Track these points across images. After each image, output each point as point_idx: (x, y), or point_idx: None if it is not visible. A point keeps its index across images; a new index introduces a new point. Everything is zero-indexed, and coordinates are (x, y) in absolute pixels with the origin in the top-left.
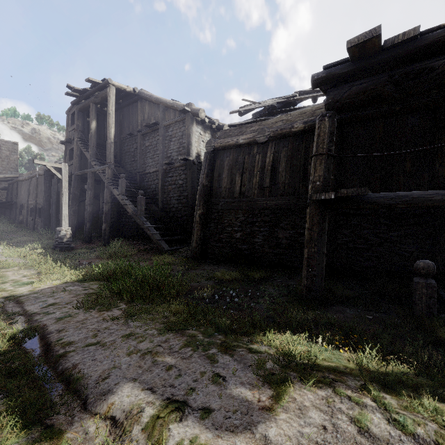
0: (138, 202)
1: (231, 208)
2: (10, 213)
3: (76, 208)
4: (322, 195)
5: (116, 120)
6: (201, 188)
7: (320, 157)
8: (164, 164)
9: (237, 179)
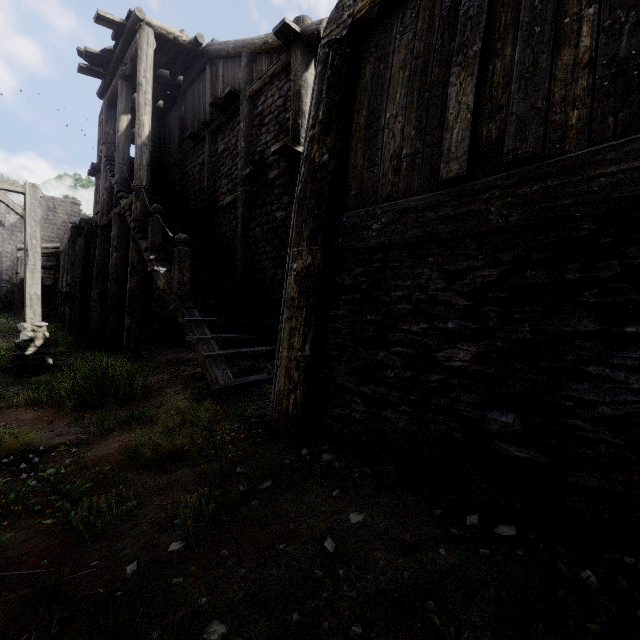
0: (173, 262)
1: (426, 235)
2: (54, 304)
3: (103, 289)
4: None
5: (176, 120)
6: (304, 176)
7: None
8: (248, 181)
9: (454, 95)
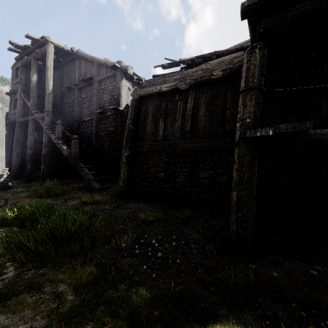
0: (72, 145)
1: (155, 151)
2: None
3: (19, 151)
4: (258, 131)
5: (57, 76)
6: (127, 132)
7: (251, 92)
8: (98, 113)
9: (160, 124)
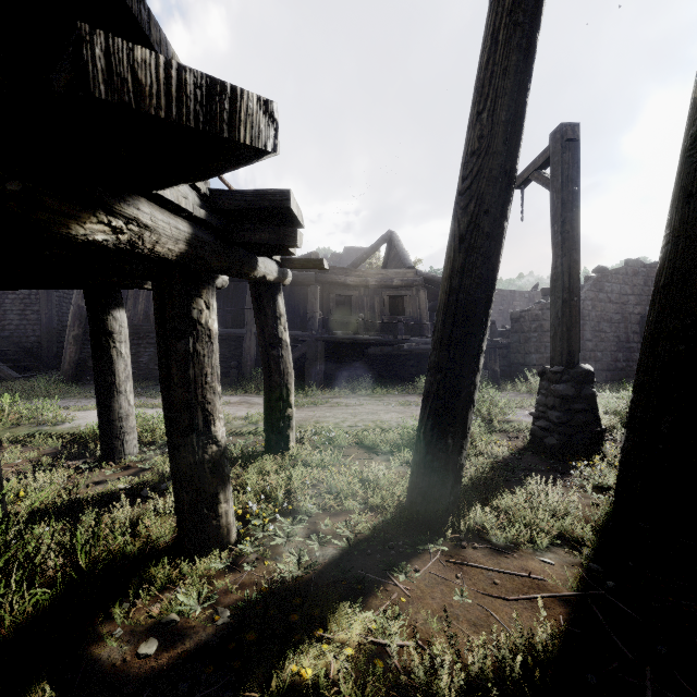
0: None
1: None
2: None
3: None
4: None
5: None
6: (76, 308)
7: None
8: None
9: None
